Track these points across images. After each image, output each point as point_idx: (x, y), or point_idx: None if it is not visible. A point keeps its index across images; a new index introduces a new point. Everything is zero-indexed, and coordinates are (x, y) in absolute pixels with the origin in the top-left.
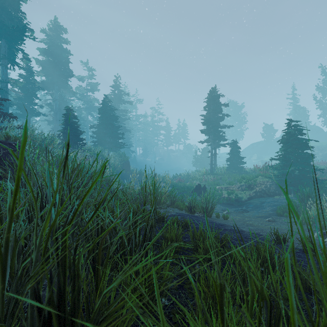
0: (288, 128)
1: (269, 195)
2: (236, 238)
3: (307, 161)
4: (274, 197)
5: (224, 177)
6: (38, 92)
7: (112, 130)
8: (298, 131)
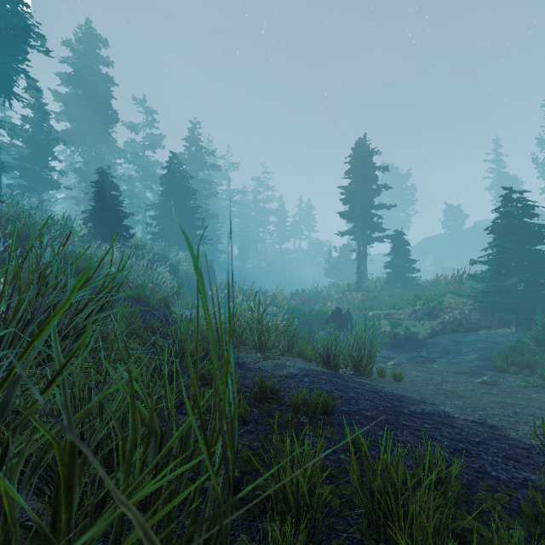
0: (505, 205)
1: (468, 329)
2: (451, 446)
3: (542, 266)
4: (479, 334)
5: (382, 295)
6: (62, 151)
7: (184, 213)
8: (524, 209)
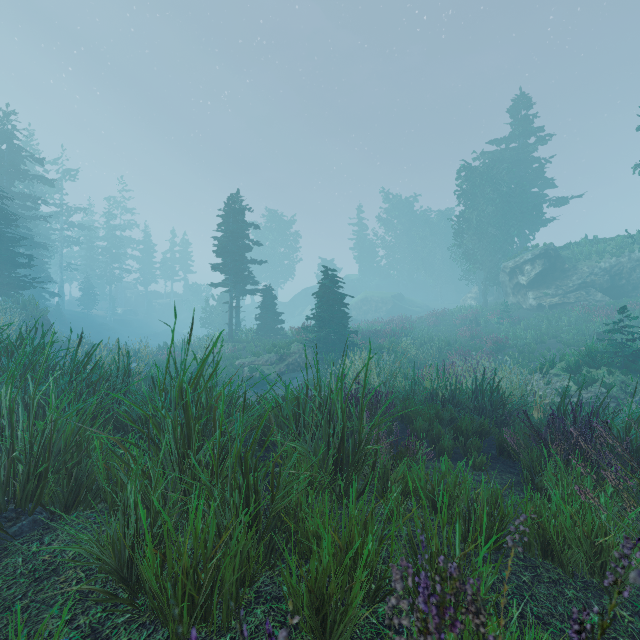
0: (325, 278)
1: (303, 368)
2: None
3: (344, 322)
4: (309, 371)
5: (250, 345)
6: None
7: None
8: (334, 283)
